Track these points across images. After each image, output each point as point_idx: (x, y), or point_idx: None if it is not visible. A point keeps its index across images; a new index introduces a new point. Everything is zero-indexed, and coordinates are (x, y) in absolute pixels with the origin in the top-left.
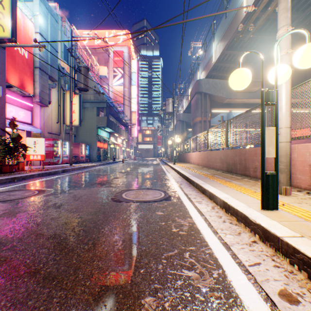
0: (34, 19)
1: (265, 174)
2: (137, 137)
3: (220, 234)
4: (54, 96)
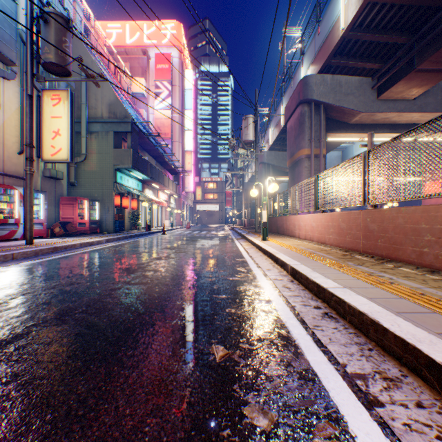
0: None
1: None
2: (194, 192)
3: None
4: (11, 97)
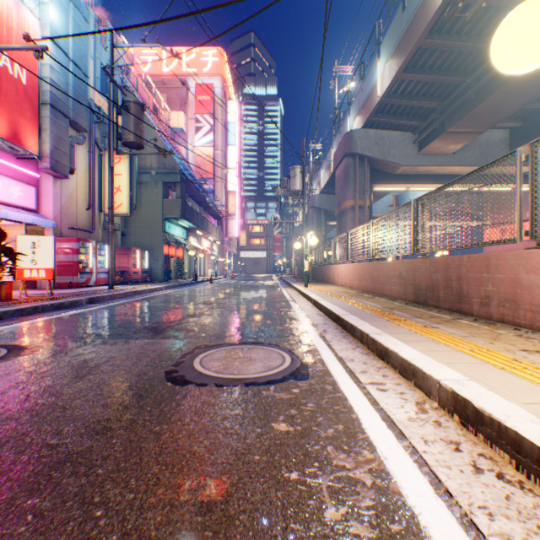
0: (40, 11)
1: None
2: (238, 237)
3: None
4: (82, 159)
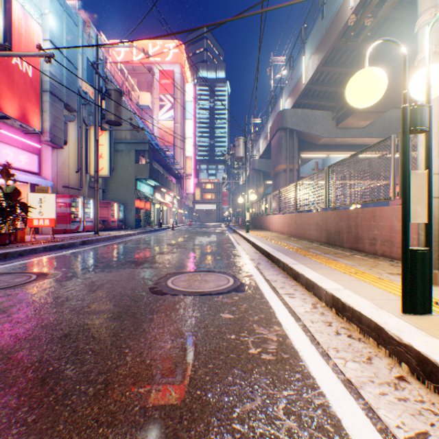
0: (42, 19)
1: (410, 252)
2: (193, 193)
3: (336, 360)
4: (73, 133)
